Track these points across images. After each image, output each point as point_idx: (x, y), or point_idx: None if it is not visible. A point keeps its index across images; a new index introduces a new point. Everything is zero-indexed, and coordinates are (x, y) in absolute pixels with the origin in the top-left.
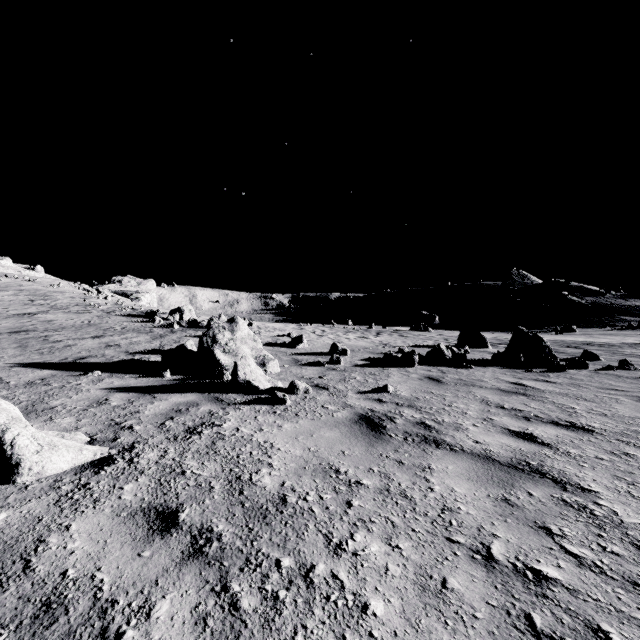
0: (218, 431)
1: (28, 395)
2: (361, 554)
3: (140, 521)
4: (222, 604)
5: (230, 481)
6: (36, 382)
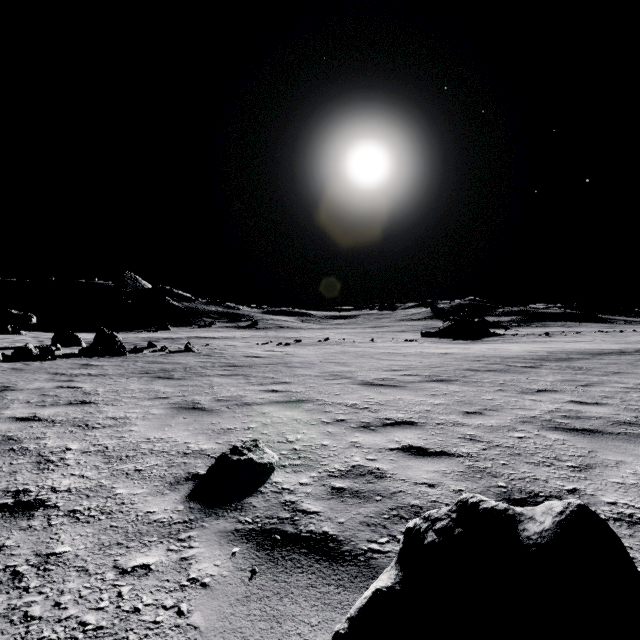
0: None
1: None
2: None
3: None
4: None
5: None
6: None
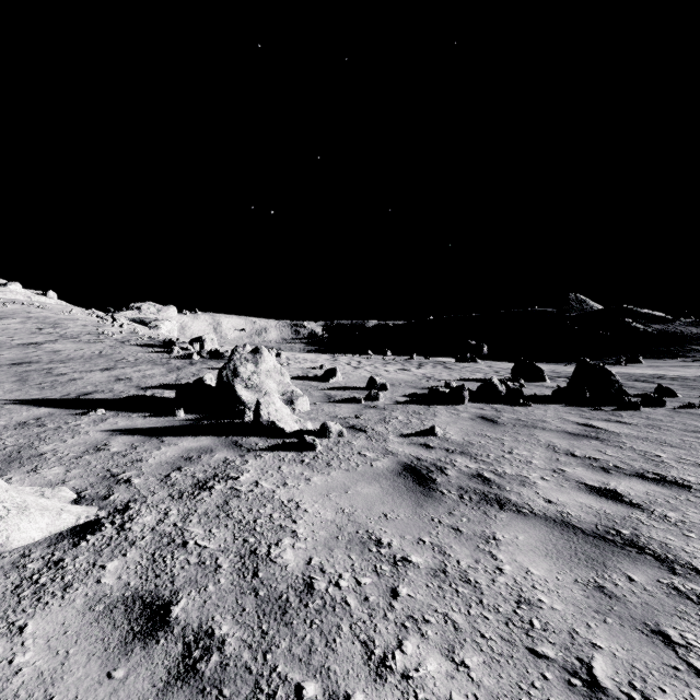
0: (233, 486)
1: (16, 438)
2: (414, 676)
3: (119, 619)
4: None
5: (242, 557)
6: (29, 422)
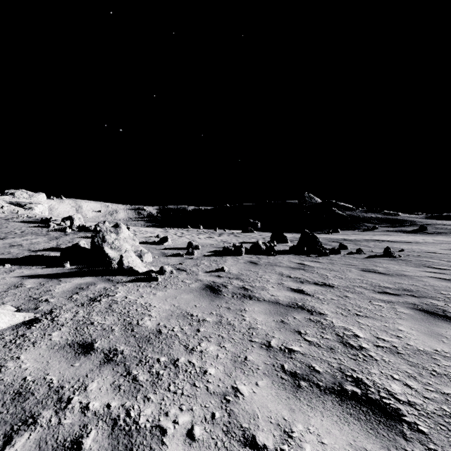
0: (112, 299)
1: None
2: (204, 351)
3: (68, 350)
4: (128, 380)
5: (125, 325)
6: None
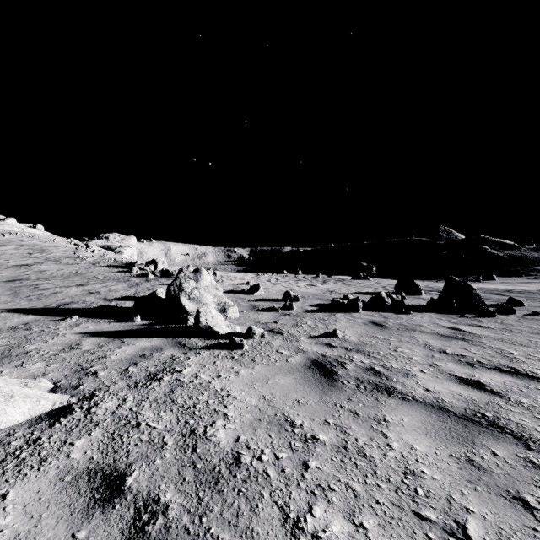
0: (177, 377)
1: (8, 339)
2: (322, 536)
3: (83, 487)
4: None
5: (184, 435)
6: (19, 327)
